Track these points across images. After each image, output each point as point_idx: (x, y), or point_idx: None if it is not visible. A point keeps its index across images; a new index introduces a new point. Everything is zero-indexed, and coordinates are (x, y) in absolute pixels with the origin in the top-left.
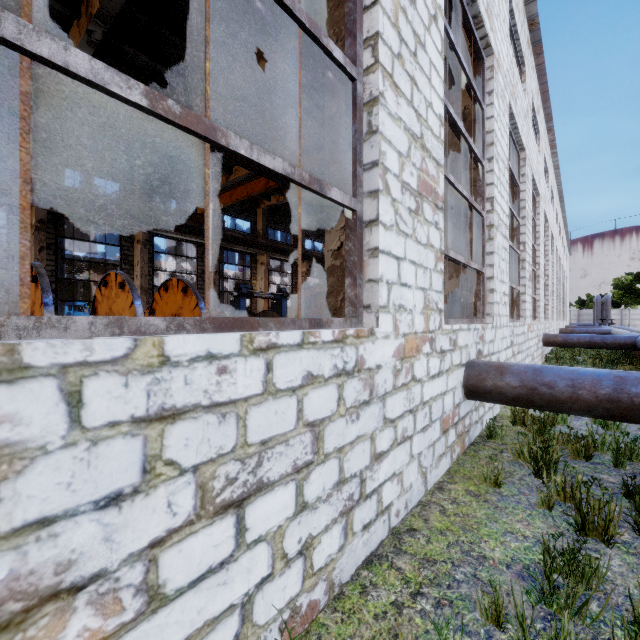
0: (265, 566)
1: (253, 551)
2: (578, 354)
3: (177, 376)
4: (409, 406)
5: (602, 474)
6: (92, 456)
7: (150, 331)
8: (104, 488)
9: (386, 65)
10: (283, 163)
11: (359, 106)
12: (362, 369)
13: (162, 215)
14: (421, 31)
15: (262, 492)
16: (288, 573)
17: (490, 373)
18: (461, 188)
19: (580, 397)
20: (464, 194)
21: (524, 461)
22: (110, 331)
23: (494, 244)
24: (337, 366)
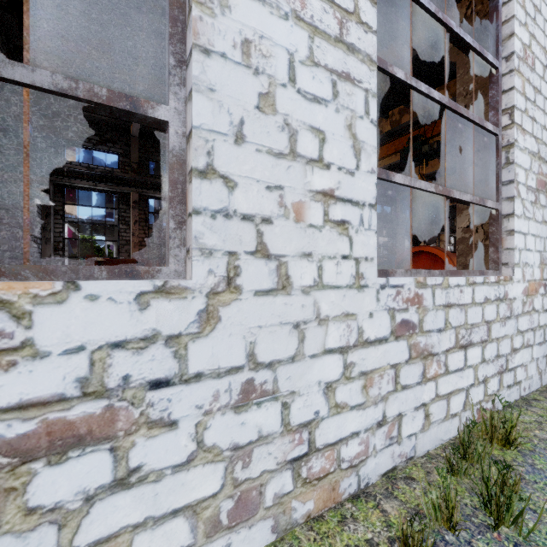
0: (472, 379)
1: (468, 370)
2: None
3: (451, 292)
4: (531, 326)
5: None
6: (436, 314)
7: (435, 275)
8: (438, 326)
9: (518, 121)
10: (469, 196)
11: (500, 149)
12: (506, 298)
13: None
14: (538, 83)
15: (471, 346)
16: (479, 388)
17: None
18: None
19: None
20: None
21: None
22: (427, 275)
23: None
24: (496, 295)
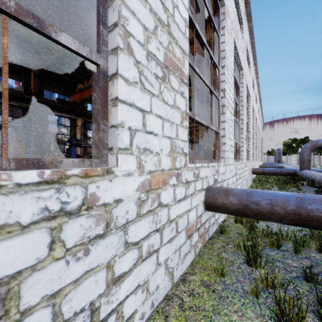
0: None
1: None
2: (268, 178)
3: None
4: (155, 227)
5: (288, 259)
6: None
7: None
8: None
9: None
10: None
11: None
12: (94, 206)
13: (48, 101)
14: None
15: None
16: None
17: (220, 195)
18: (204, 78)
19: (275, 211)
20: (206, 83)
21: (241, 251)
22: None
23: (225, 116)
24: (49, 208)
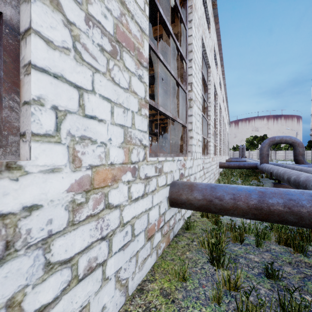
0: None
1: None
2: (233, 171)
3: None
4: (100, 234)
5: (250, 254)
6: None
7: None
8: None
9: None
10: None
11: None
12: None
13: None
14: None
15: None
16: None
17: (185, 190)
18: (169, 68)
19: (238, 206)
20: (172, 73)
21: (205, 249)
22: None
23: (192, 110)
24: None
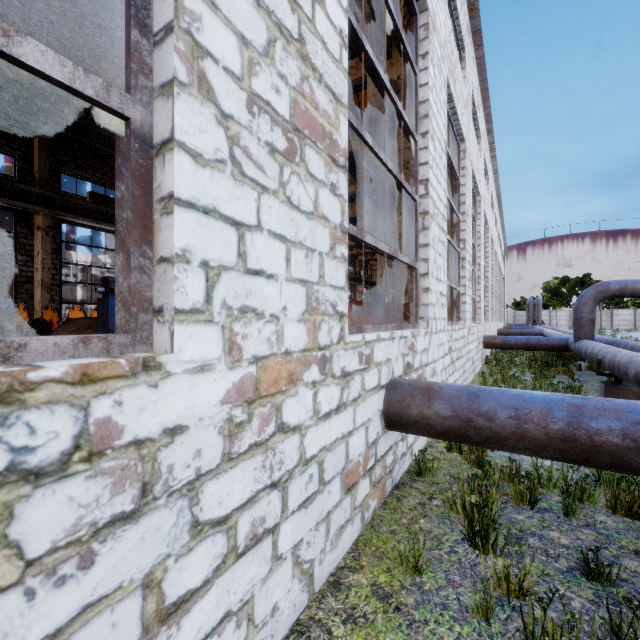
0: None
1: None
2: (515, 355)
3: None
4: (270, 478)
5: (552, 530)
6: None
7: None
8: None
9: None
10: None
11: None
12: (107, 449)
13: (71, 198)
14: None
15: None
16: None
17: (416, 398)
18: (384, 157)
19: (526, 433)
20: (389, 166)
21: (457, 514)
22: None
23: (428, 235)
24: None
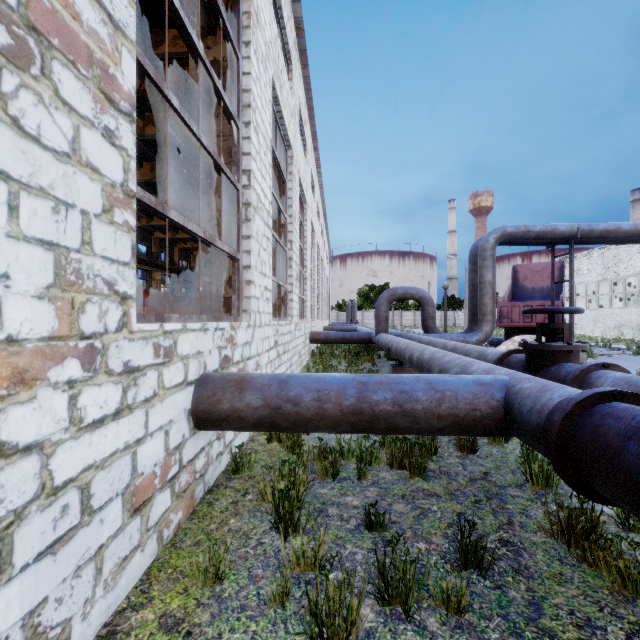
0: None
1: None
2: (336, 348)
3: None
4: None
5: (347, 496)
6: None
7: None
8: None
9: None
10: None
11: None
12: None
13: None
14: None
15: None
16: None
17: (227, 391)
18: (197, 129)
19: (326, 412)
20: (203, 142)
21: (269, 504)
22: None
23: (252, 227)
24: None
